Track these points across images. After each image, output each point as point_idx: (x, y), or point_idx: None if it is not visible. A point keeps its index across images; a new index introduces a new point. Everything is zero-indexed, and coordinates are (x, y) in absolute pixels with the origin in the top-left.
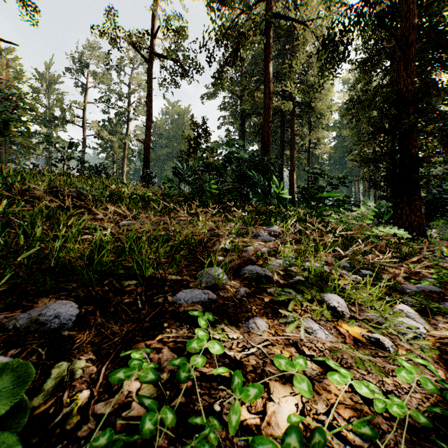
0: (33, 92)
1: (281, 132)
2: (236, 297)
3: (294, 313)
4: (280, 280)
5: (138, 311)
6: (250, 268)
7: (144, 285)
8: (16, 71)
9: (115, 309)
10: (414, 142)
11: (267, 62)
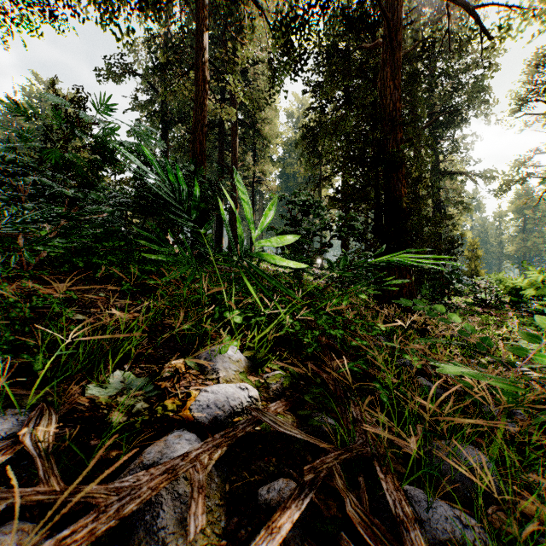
0: None
1: (220, 154)
2: None
3: None
4: None
5: None
6: None
7: None
8: None
9: None
10: (404, 180)
11: (200, 31)
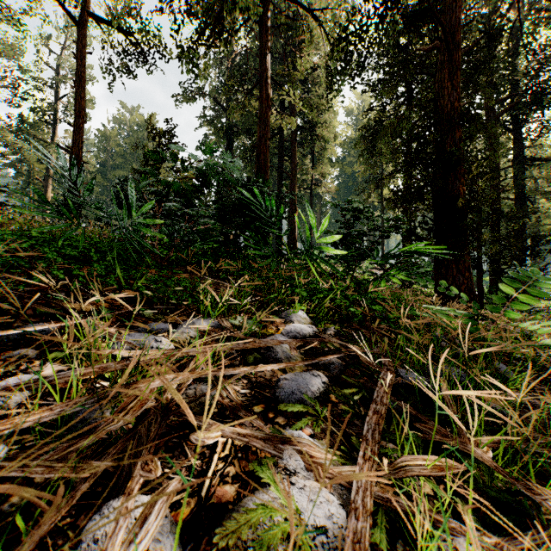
0: None
1: (279, 161)
2: None
3: None
4: None
5: None
6: None
7: None
8: None
9: None
10: (462, 178)
11: (263, 55)
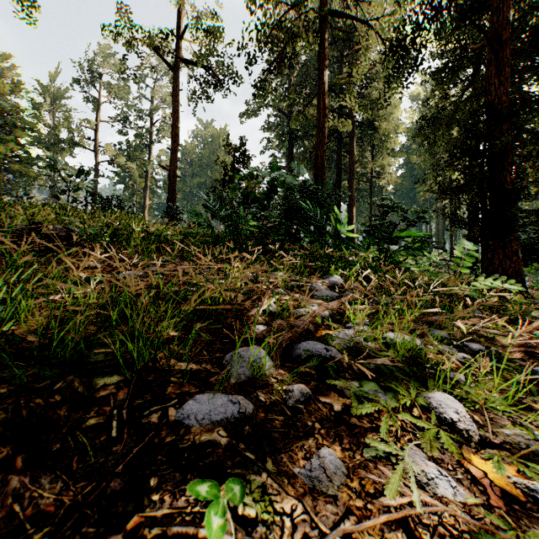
0: (34, 108)
1: (338, 158)
2: (286, 403)
3: (392, 444)
4: (353, 364)
5: (106, 448)
6: (308, 346)
7: (132, 385)
8: (13, 83)
9: (63, 446)
10: (509, 167)
11: (321, 70)
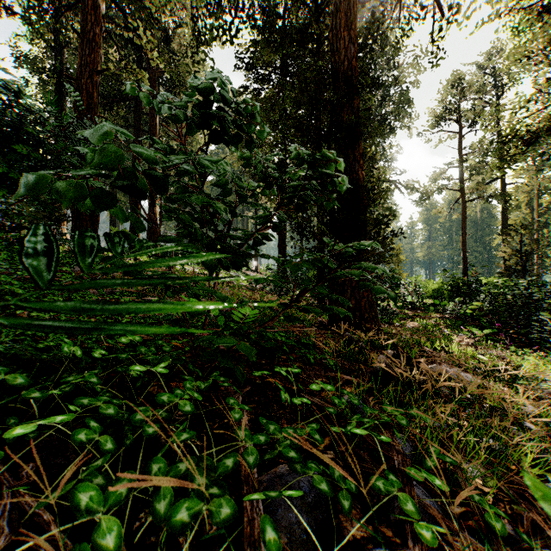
0: None
1: (135, 133)
2: None
3: None
4: None
5: None
6: None
7: None
8: None
9: None
10: (361, 159)
11: None
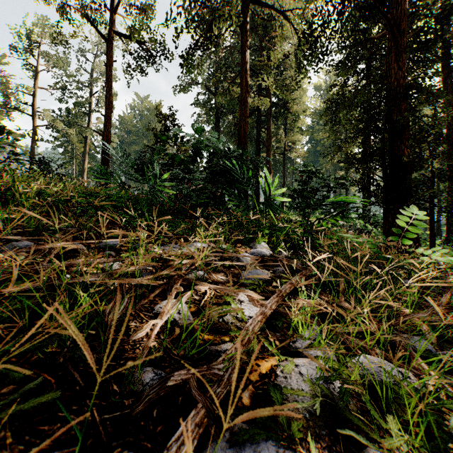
0: None
1: (257, 132)
2: None
3: None
4: None
5: None
6: None
7: None
8: None
9: None
10: (407, 142)
11: (243, 51)
